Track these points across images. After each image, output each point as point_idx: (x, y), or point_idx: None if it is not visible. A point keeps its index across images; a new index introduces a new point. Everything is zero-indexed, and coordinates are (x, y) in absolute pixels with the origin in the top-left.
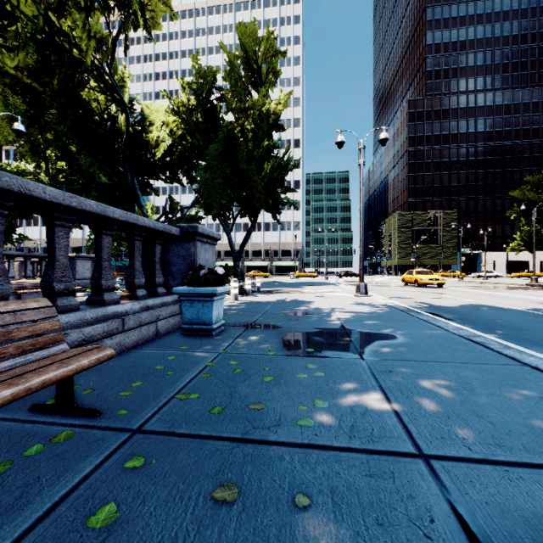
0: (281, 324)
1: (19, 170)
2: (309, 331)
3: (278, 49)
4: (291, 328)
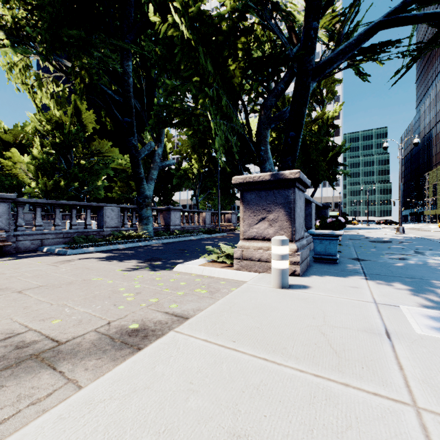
0: (362, 239)
1: (184, 167)
2: (376, 241)
3: (335, 79)
4: (368, 240)
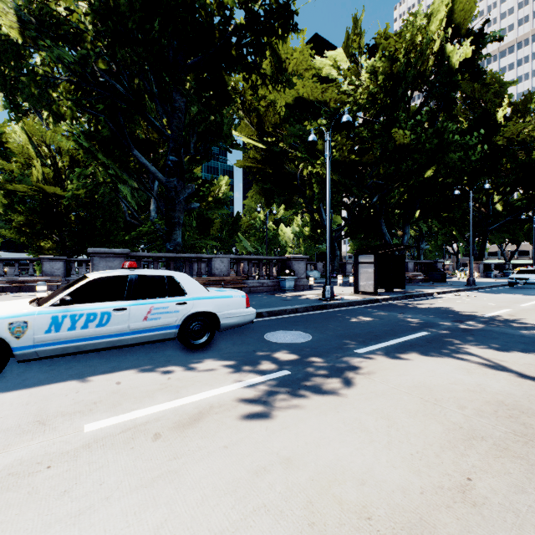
0: None
1: None
2: None
3: None
4: None
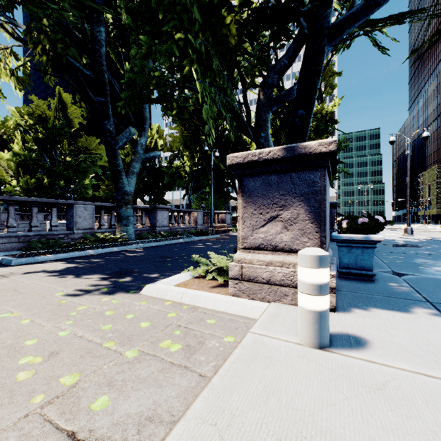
0: None
1: (176, 165)
2: (391, 244)
3: (335, 71)
4: (381, 243)
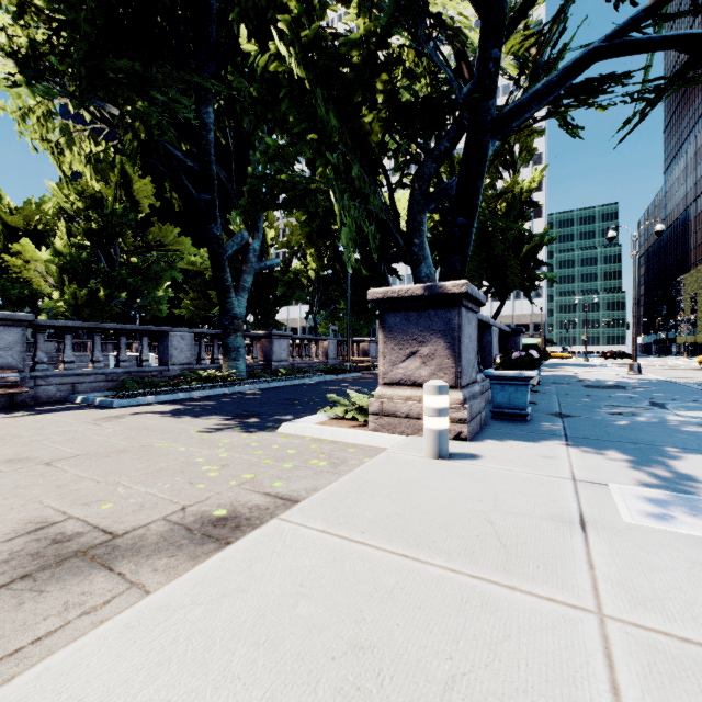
0: (574, 383)
1: (294, 269)
2: (595, 385)
3: (534, 129)
4: (582, 384)
